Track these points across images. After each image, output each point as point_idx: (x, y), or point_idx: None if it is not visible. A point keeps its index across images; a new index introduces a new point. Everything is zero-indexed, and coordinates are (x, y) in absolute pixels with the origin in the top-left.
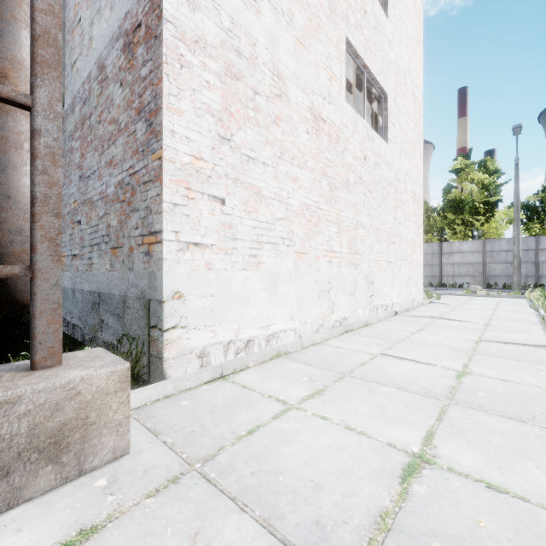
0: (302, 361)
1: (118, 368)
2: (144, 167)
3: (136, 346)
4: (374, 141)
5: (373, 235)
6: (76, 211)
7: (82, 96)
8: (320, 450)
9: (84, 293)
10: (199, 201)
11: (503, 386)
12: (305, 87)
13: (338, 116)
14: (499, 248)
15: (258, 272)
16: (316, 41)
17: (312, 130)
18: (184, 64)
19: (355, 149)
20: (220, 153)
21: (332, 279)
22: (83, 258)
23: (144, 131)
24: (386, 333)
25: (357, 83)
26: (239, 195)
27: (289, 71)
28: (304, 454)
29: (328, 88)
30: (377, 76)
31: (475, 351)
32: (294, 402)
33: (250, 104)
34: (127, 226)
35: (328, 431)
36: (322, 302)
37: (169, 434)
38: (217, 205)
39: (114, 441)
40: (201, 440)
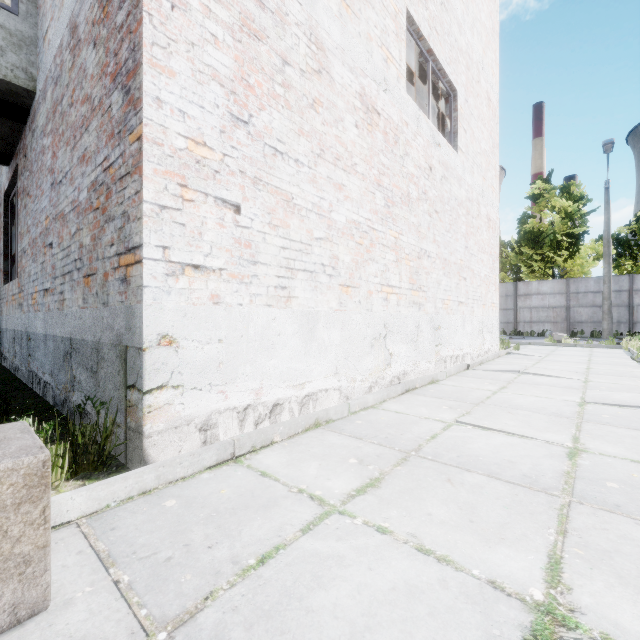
0: (349, 432)
1: (22, 462)
2: (120, 155)
3: (107, 415)
4: (442, 148)
5: (440, 268)
6: (47, 230)
7: (53, 75)
8: (377, 597)
9: (55, 340)
10: (200, 205)
11: (639, 472)
12: (354, 65)
13: (396, 110)
14: (586, 289)
15: (289, 310)
16: (367, 7)
17: (363, 124)
18: (177, 4)
19: (418, 156)
20: (233, 140)
21: (389, 322)
22: (54, 293)
23: (120, 103)
24: (458, 392)
25: (419, 75)
26: (261, 202)
27: (332, 40)
28: (349, 607)
29: (383, 71)
30: (445, 66)
31: (582, 418)
32: (336, 500)
33: (277, 77)
34: (101, 243)
35: (389, 556)
36: (375, 352)
37: (129, 565)
38: (228, 212)
39: (14, 592)
40: (179, 577)
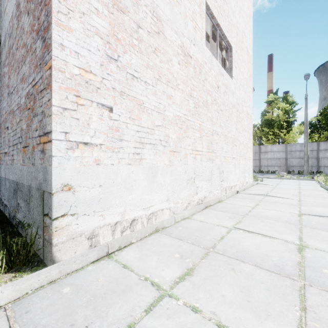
0: (175, 235)
1: None
2: (40, 78)
3: (31, 232)
4: (224, 76)
5: (223, 140)
6: (6, 119)
7: (9, 32)
8: None
9: (9, 182)
10: (88, 107)
11: None
12: (177, 30)
13: (200, 55)
14: (295, 149)
15: (141, 166)
16: None
17: (182, 63)
18: None
19: (211, 80)
20: (108, 70)
21: (196, 170)
22: (9, 155)
23: (40, 47)
24: (234, 208)
25: (212, 37)
26: (125, 105)
27: (165, 15)
28: None
29: (193, 34)
30: (225, 33)
31: (302, 224)
32: (167, 286)
33: (134, 34)
34: (31, 129)
35: None
36: (189, 187)
37: None
38: (105, 111)
39: None
40: None
